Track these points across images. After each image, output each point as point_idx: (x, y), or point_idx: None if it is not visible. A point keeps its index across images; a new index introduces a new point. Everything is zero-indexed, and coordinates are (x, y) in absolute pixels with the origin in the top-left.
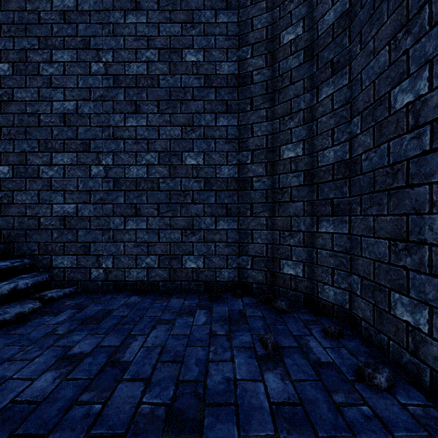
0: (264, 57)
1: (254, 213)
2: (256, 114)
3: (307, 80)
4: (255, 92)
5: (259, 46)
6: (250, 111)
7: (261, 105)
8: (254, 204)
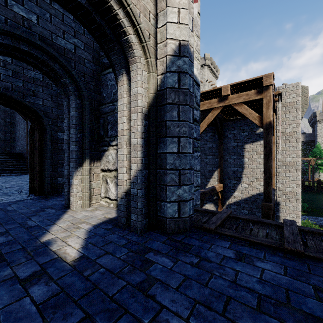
0: (4, 121)
1: (2, 142)
2: (2, 128)
3: (10, 127)
4: (2, 125)
5: (3, 119)
6: (1, 128)
7: (3, 127)
8: (2, 141)
